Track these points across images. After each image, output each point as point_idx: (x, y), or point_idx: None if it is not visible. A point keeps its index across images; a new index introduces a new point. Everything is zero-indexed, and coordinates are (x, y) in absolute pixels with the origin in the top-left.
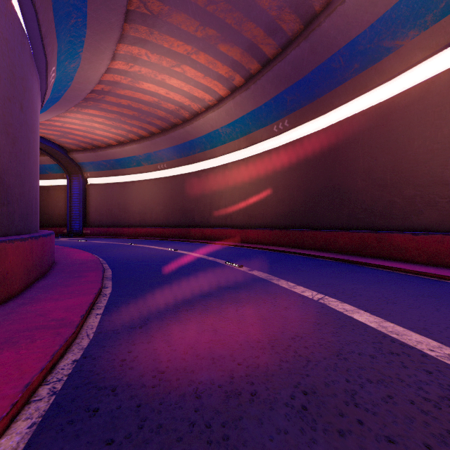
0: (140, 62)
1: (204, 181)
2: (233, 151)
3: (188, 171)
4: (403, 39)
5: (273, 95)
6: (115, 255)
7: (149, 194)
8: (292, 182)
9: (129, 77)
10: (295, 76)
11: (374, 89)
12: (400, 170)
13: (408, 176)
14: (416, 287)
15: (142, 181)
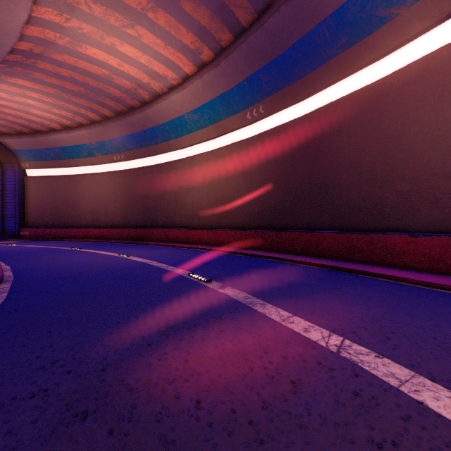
0: (79, 14)
1: (168, 176)
2: (200, 141)
3: (149, 163)
4: (400, 6)
5: (246, 74)
6: (39, 266)
7: (103, 189)
8: (268, 177)
9: (67, 36)
10: (273, 51)
11: (361, 70)
12: (393, 162)
13: (402, 168)
14: (449, 309)
15: (95, 174)
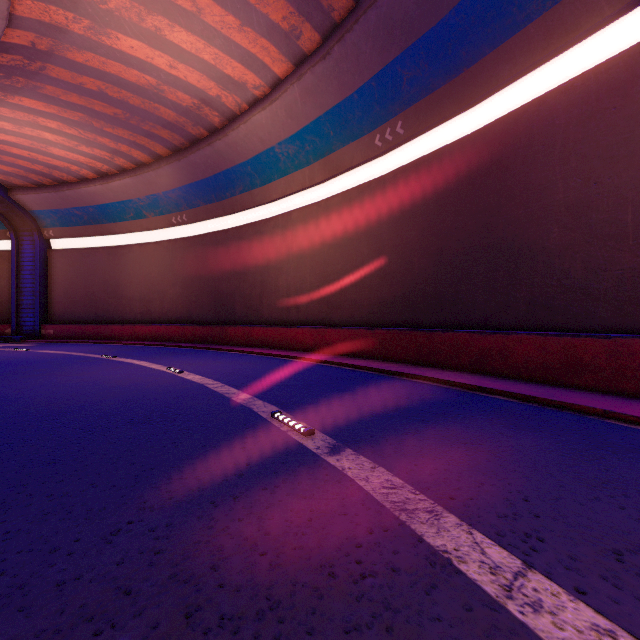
0: None
1: (252, 244)
2: (300, 188)
3: (223, 227)
4: None
5: (375, 68)
6: (24, 390)
7: (158, 267)
8: (411, 240)
9: (85, 17)
10: (423, 19)
11: (590, 36)
12: None
13: None
14: None
15: (145, 245)
